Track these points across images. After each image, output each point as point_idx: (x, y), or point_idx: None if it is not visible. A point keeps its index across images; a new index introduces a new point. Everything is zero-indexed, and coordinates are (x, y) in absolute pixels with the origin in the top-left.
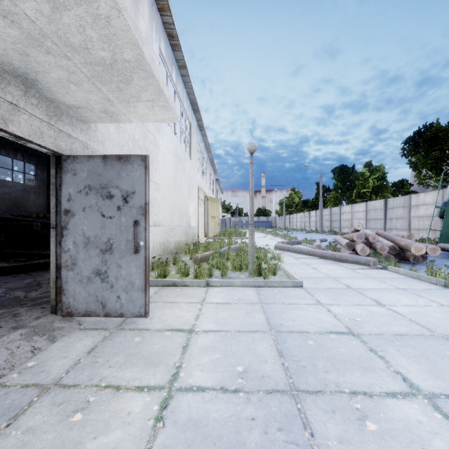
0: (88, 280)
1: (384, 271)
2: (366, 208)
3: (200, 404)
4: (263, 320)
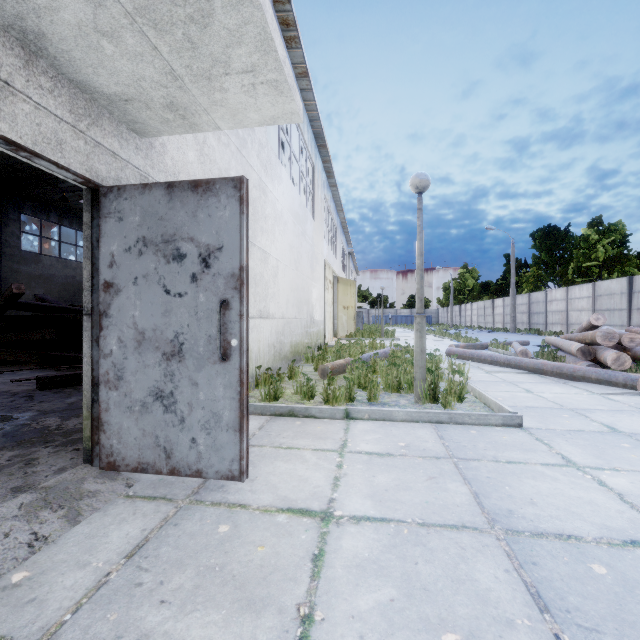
0: (143, 407)
1: None
2: (593, 291)
3: None
4: (467, 498)
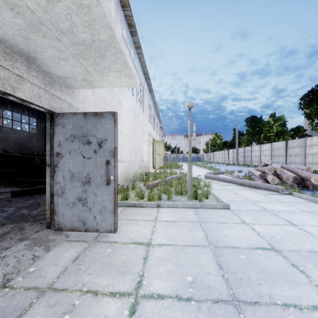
0: (73, 204)
1: (290, 196)
2: (271, 147)
3: (161, 311)
4: (203, 236)
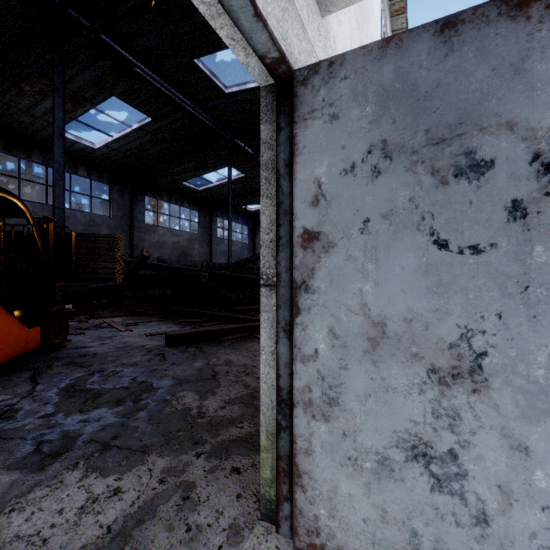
0: (380, 465)
1: None
2: None
3: None
4: None
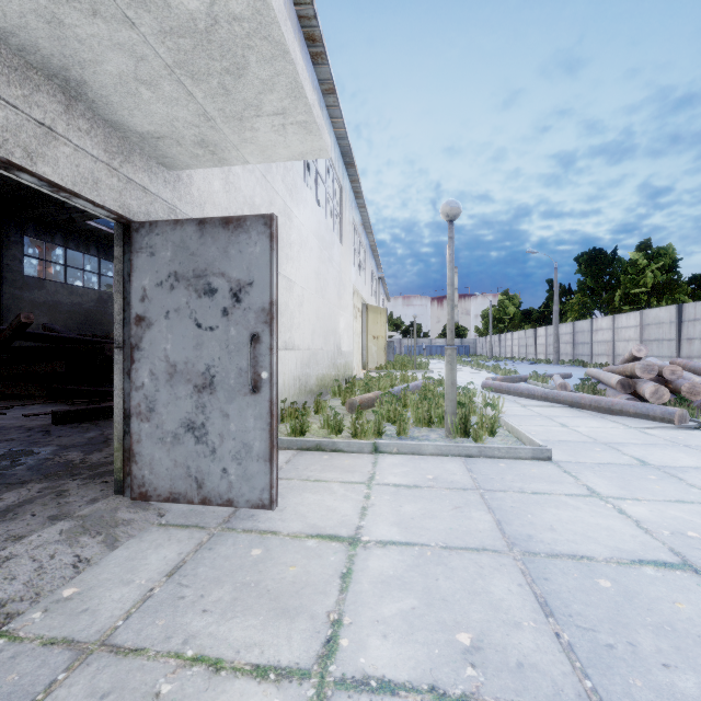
0: (174, 438)
1: None
2: (641, 320)
3: None
4: (490, 524)
